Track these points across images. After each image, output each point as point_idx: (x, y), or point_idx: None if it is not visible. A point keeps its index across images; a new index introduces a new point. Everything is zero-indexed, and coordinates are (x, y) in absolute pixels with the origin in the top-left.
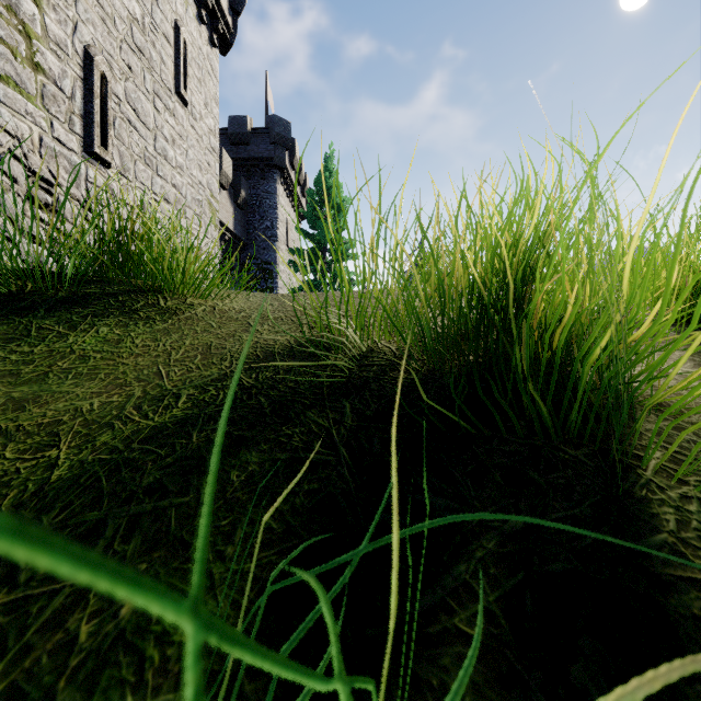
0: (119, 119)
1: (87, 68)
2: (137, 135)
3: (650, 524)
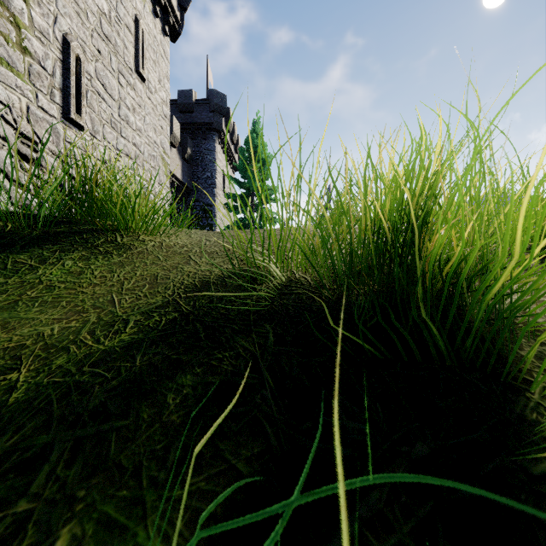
0: (91, 92)
1: (65, 51)
2: (105, 104)
3: (543, 448)
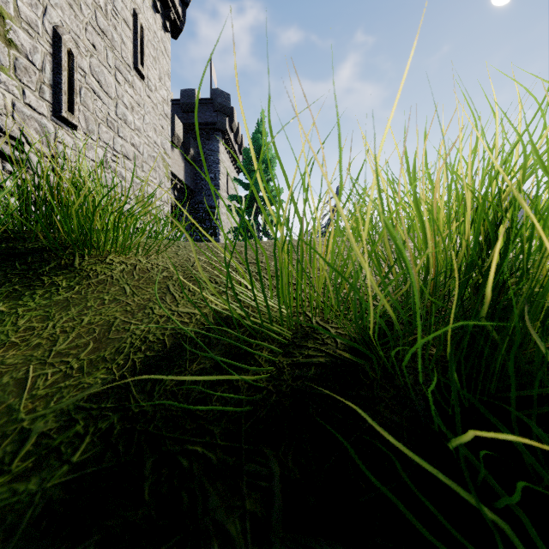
0: (85, 89)
1: (55, 45)
2: (100, 102)
3: None
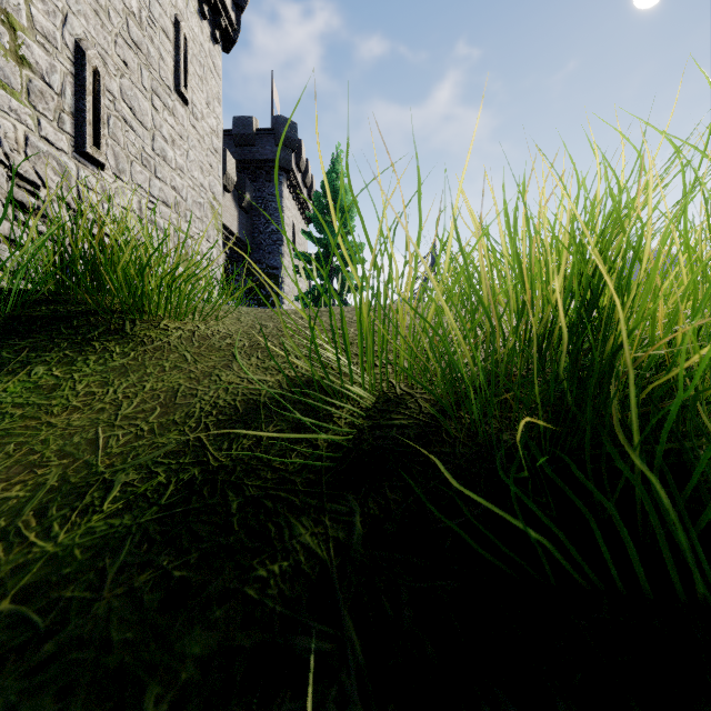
0: (114, 118)
1: (78, 63)
2: (133, 134)
3: None
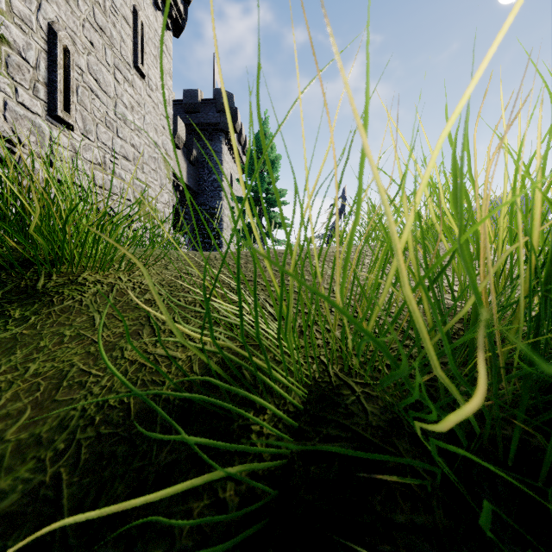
0: (82, 88)
1: (50, 42)
2: (99, 102)
3: None
